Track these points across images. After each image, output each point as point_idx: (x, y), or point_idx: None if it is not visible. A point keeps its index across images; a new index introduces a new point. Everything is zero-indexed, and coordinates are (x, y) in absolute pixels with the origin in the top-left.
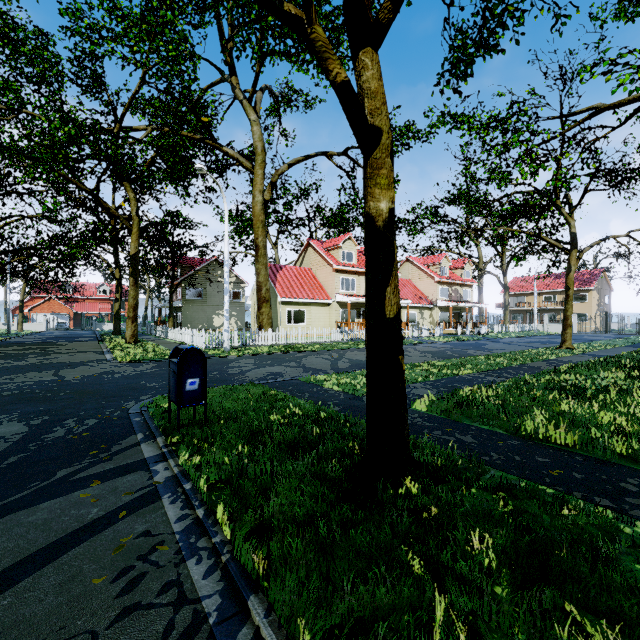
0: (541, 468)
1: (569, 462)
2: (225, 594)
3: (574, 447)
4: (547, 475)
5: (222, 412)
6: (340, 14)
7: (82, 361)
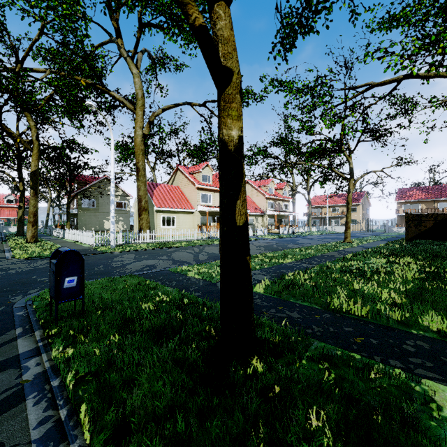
0: (349, 337)
1: (366, 330)
2: None
3: (367, 317)
4: (354, 343)
5: (101, 302)
6: (200, 3)
7: None
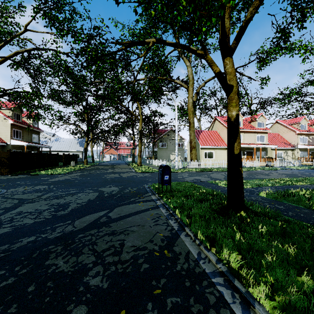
0: (311, 219)
1: None
2: (179, 226)
3: None
4: (312, 221)
5: (176, 189)
6: None
7: (125, 171)
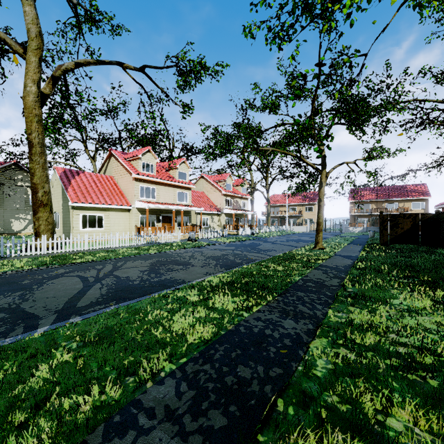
0: None
1: None
2: None
3: None
4: None
5: None
6: None
7: None
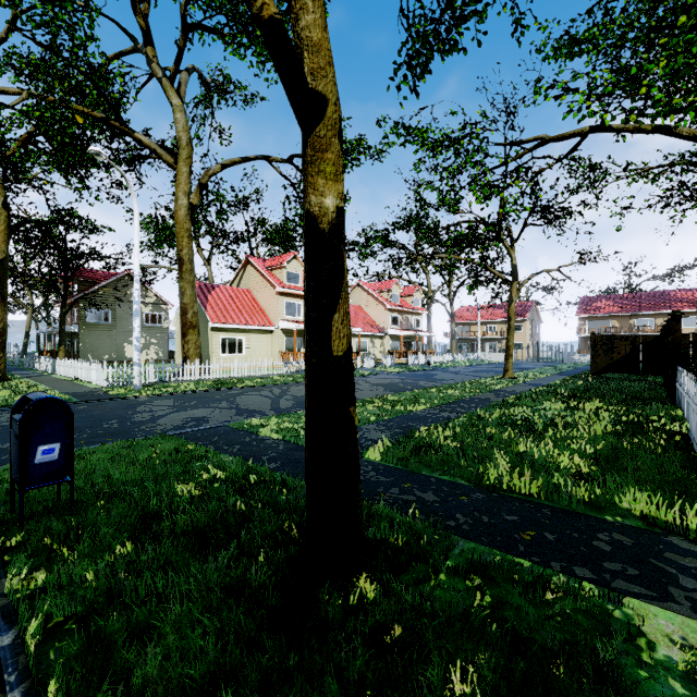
0: (512, 531)
1: (538, 518)
2: None
3: (538, 496)
4: (520, 540)
5: (107, 484)
6: None
7: None
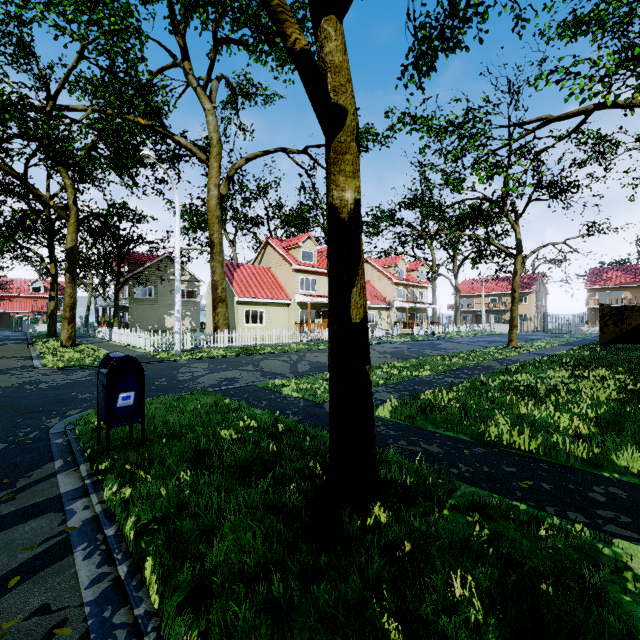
0: (510, 480)
1: (536, 471)
2: None
3: (537, 453)
4: (517, 488)
5: (165, 428)
6: (300, 8)
7: (2, 369)
